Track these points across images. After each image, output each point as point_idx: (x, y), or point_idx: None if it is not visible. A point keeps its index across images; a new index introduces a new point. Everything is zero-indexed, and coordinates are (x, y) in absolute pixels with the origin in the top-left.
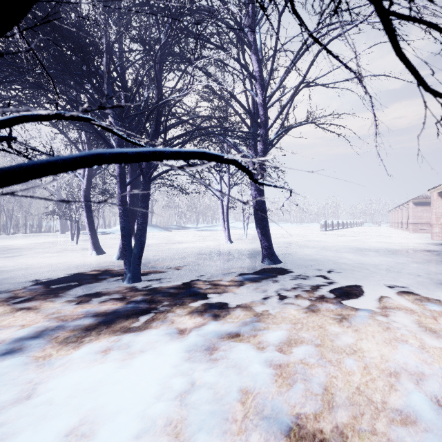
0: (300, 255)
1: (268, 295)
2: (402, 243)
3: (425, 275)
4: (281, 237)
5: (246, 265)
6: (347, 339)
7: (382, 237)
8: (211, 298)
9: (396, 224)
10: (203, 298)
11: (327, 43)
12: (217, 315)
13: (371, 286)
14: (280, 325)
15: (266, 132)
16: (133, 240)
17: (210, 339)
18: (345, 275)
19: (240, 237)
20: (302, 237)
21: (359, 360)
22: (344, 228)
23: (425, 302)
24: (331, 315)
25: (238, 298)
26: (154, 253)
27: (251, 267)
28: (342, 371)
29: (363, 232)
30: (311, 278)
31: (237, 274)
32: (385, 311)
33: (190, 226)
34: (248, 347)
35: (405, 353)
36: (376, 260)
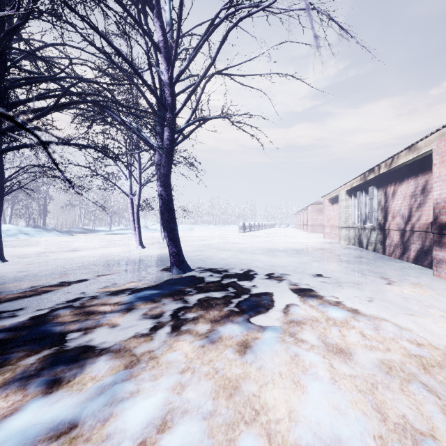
0: (216, 260)
1: (160, 323)
2: (304, 242)
3: (324, 275)
4: (201, 240)
5: (149, 277)
6: (250, 387)
7: (289, 237)
8: (68, 342)
9: (299, 226)
10: (52, 344)
11: (237, 22)
12: (57, 380)
13: (279, 292)
14: (158, 382)
15: (172, 116)
16: (4, 249)
17: None
18: (256, 280)
19: (157, 240)
20: (222, 239)
21: (261, 436)
22: (259, 230)
23: (328, 307)
24: (234, 345)
25: (115, 334)
26: (24, 267)
27: (155, 279)
28: None
29: (275, 233)
30: (220, 289)
31: (131, 292)
32: (293, 327)
33: (103, 228)
34: None
35: (317, 400)
36: (285, 260)
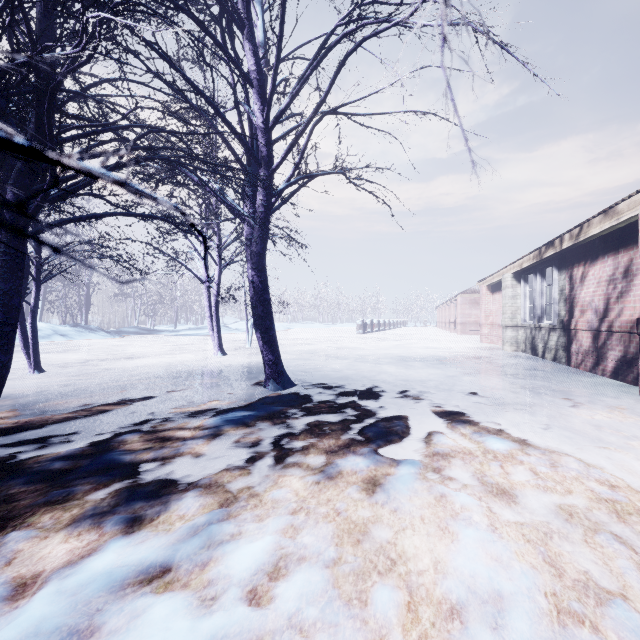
0: (326, 372)
1: (259, 453)
2: (452, 348)
3: (480, 393)
4: (303, 344)
5: (237, 394)
6: (382, 533)
7: (430, 340)
8: (143, 474)
9: (444, 324)
10: (124, 477)
11: (358, 43)
12: (137, 518)
13: (417, 416)
14: (265, 523)
15: (269, 174)
16: None
17: (87, 601)
18: (384, 400)
19: (242, 344)
20: (333, 342)
21: (400, 588)
22: (386, 330)
23: (486, 436)
24: (358, 483)
25: (201, 466)
26: (68, 379)
27: (245, 397)
28: (368, 630)
29: (408, 334)
30: (335, 410)
31: (215, 413)
32: (438, 462)
33: (165, 328)
34: (176, 609)
35: (471, 549)
36: (423, 373)
